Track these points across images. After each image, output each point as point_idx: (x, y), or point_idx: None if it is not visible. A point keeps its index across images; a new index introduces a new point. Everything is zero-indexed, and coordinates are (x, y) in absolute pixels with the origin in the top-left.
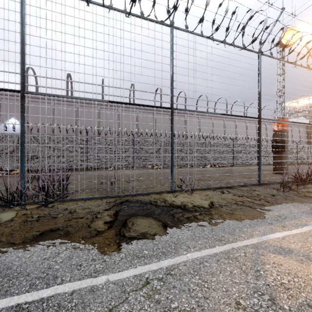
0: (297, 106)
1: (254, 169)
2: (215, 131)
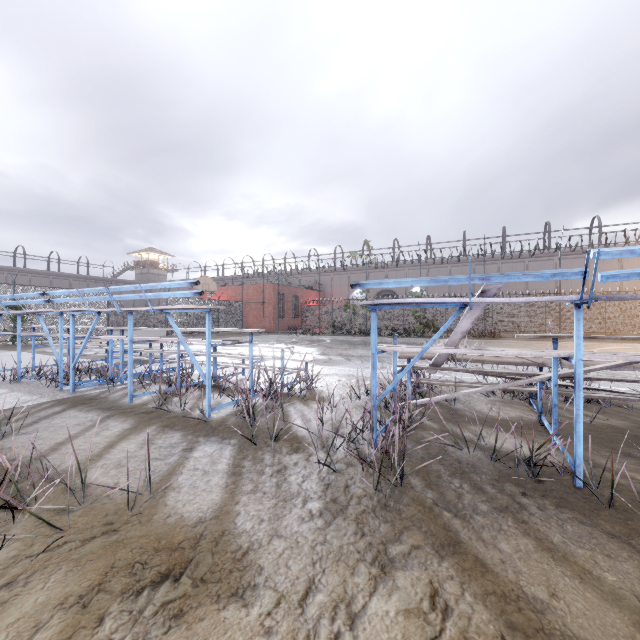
0: None
1: None
2: None
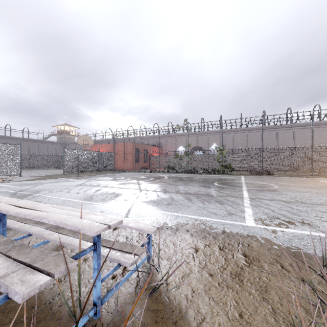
0: None
1: None
2: None
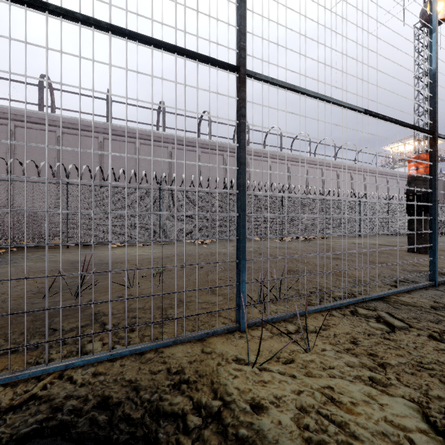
0: (402, 151)
1: (365, 244)
2: (293, 183)
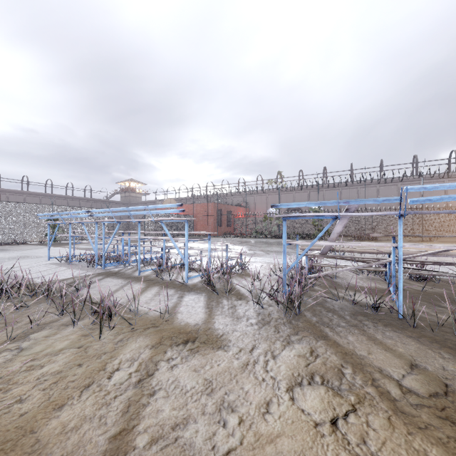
0: None
1: None
2: None
